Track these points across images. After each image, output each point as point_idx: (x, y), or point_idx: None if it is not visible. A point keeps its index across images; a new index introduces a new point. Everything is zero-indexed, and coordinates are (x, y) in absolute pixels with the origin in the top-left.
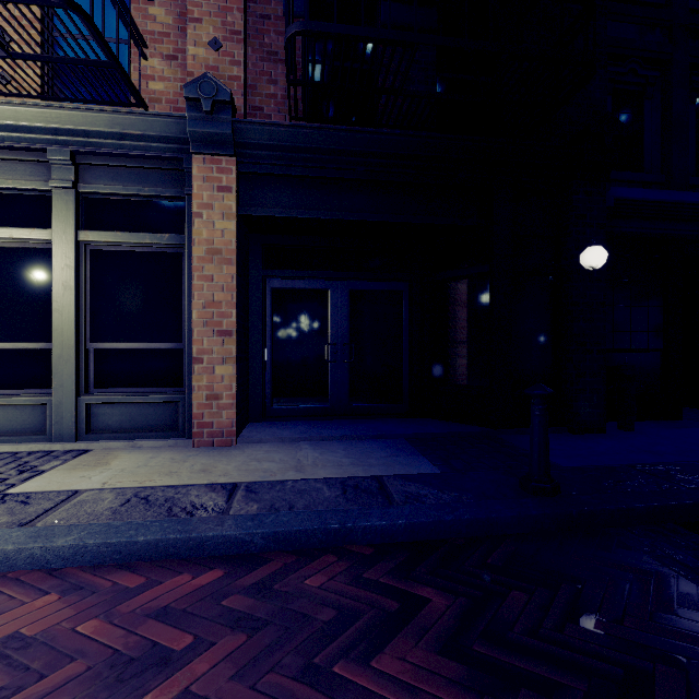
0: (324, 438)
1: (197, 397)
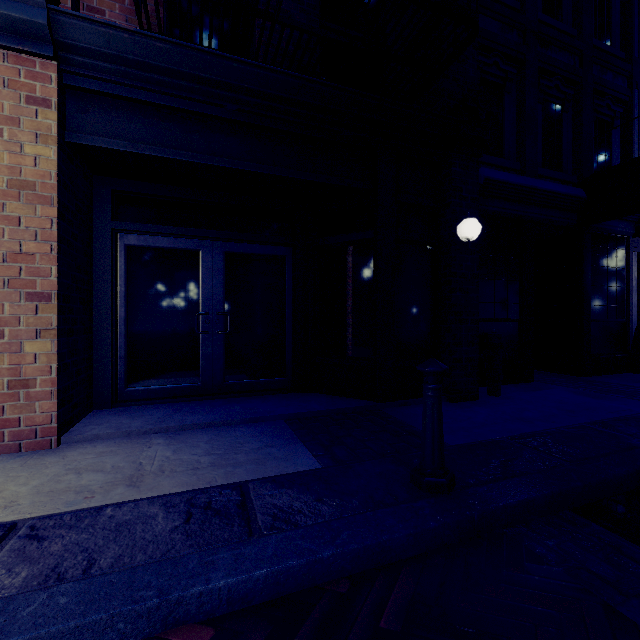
0: (186, 427)
1: None
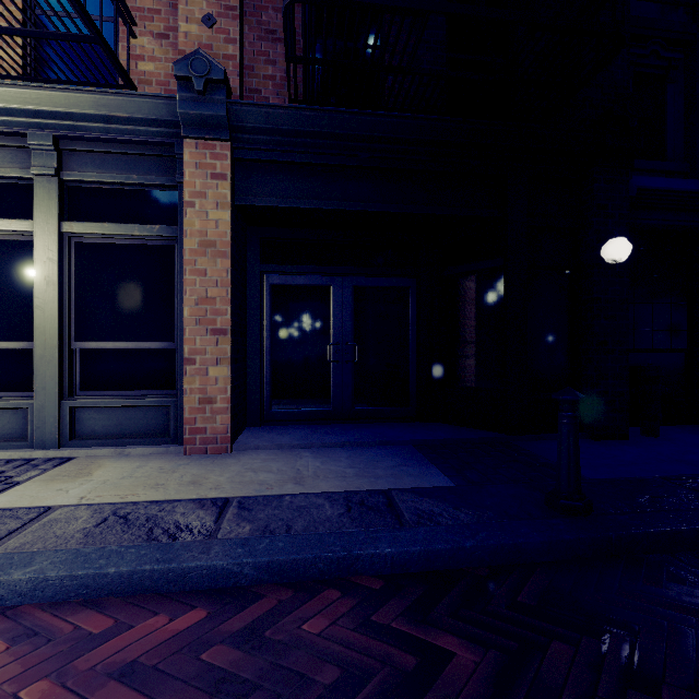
0: (326, 445)
1: (189, 400)
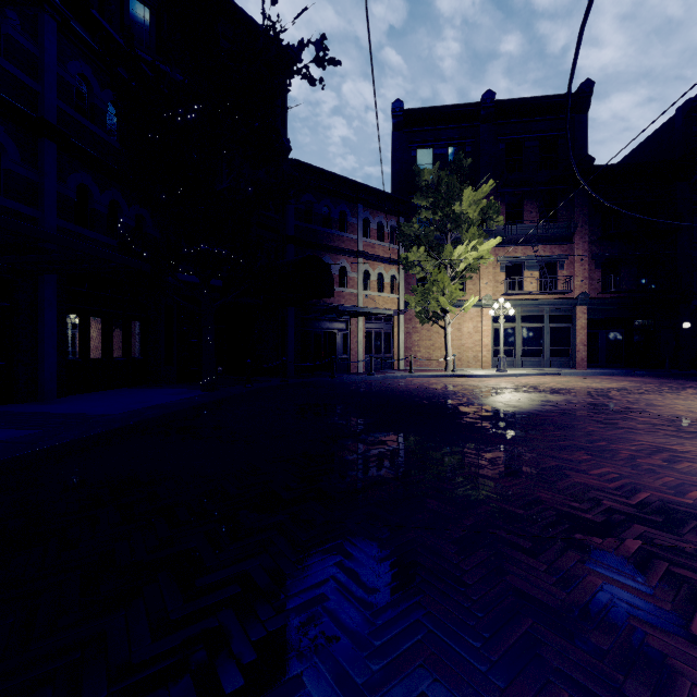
0: (608, 370)
1: (578, 359)
